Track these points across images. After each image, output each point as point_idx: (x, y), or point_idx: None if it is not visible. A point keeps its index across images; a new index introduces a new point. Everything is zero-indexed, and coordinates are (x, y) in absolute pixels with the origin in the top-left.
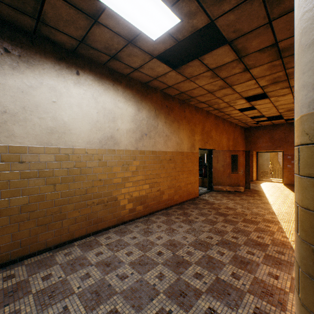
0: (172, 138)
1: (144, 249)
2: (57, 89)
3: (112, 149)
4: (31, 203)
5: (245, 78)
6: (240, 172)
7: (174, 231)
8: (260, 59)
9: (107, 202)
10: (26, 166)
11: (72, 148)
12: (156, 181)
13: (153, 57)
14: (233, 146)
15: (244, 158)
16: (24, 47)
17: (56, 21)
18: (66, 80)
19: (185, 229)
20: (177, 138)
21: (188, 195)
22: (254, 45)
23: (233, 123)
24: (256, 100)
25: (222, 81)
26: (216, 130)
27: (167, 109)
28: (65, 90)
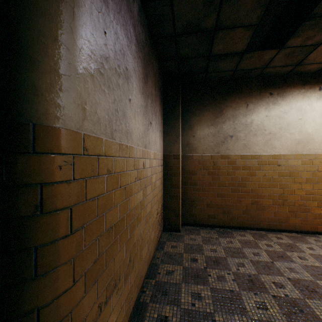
0: None
1: None
2: (302, 108)
3: None
4: (283, 194)
5: None
6: None
7: None
8: None
9: None
10: (281, 168)
11: (314, 154)
12: None
13: None
14: None
15: None
16: (280, 86)
17: (313, 59)
18: (309, 99)
19: None
20: None
21: None
22: None
23: None
24: None
25: None
26: None
27: None
28: (308, 107)
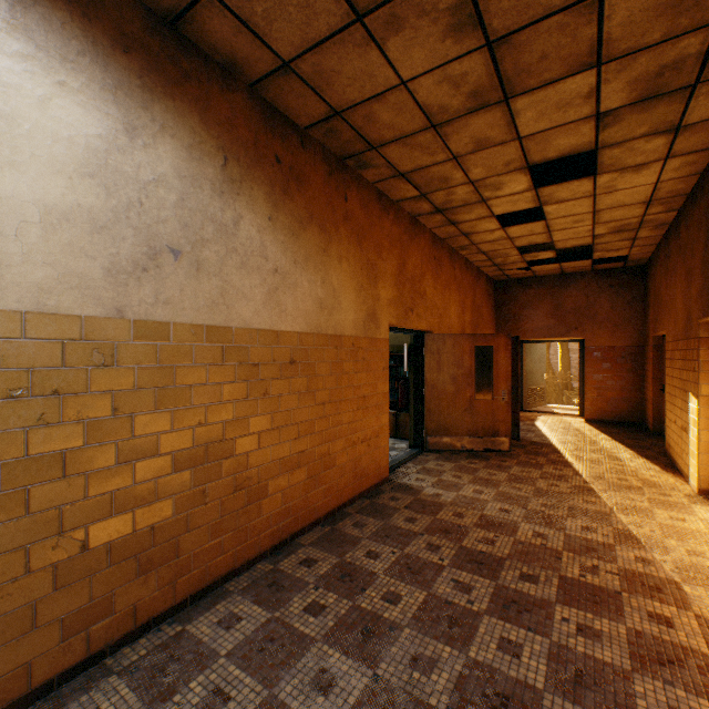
0: (300, 284)
1: None
2: None
3: None
4: None
5: (570, 51)
6: (499, 397)
7: None
8: None
9: None
10: None
11: None
12: (229, 453)
13: None
14: (472, 327)
15: (509, 357)
16: None
17: None
18: None
19: (347, 705)
20: (319, 286)
21: (356, 479)
22: None
23: (473, 266)
24: (558, 183)
25: (487, 61)
26: (434, 278)
27: (280, 170)
28: None
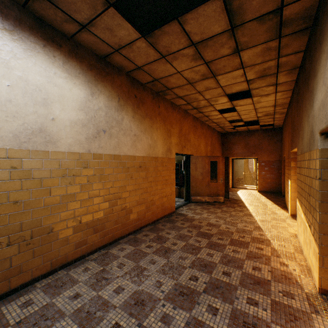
0: (143, 139)
1: (90, 323)
2: None
3: (41, 150)
4: None
5: (233, 65)
6: (219, 181)
7: (143, 272)
8: (256, 35)
9: (31, 238)
10: None
11: None
12: (120, 197)
13: (109, 3)
14: (211, 152)
15: (223, 165)
16: None
17: None
18: None
19: (160, 266)
20: (149, 139)
21: (163, 210)
22: (254, 6)
23: (211, 127)
24: (238, 100)
25: (206, 67)
26: (194, 133)
27: (136, 99)
28: None
